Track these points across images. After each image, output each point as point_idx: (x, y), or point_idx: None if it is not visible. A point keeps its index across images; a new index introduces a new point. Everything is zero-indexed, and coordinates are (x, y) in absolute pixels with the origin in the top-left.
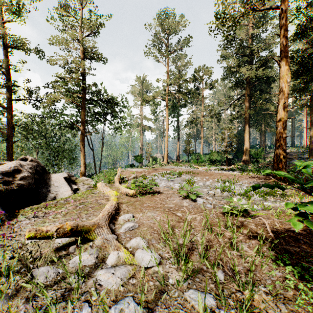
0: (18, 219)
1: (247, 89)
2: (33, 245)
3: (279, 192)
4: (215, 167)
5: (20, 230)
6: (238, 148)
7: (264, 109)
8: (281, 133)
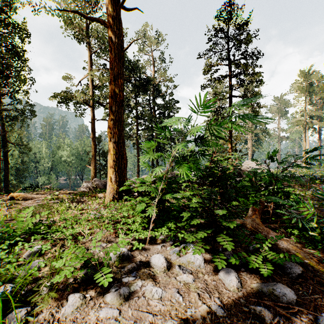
0: None
1: None
2: None
3: None
4: None
5: None
6: None
7: None
8: None
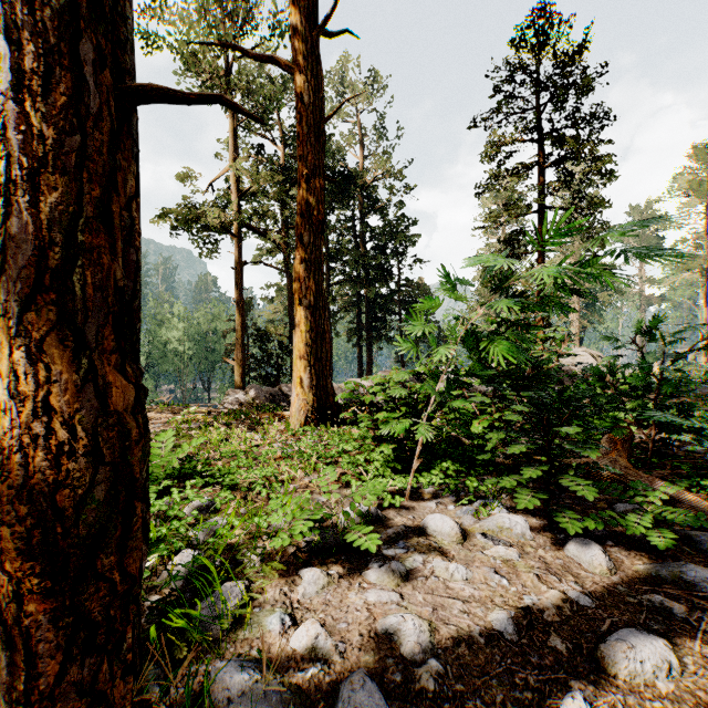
0: None
1: None
2: None
3: None
4: None
5: None
6: None
7: None
8: None
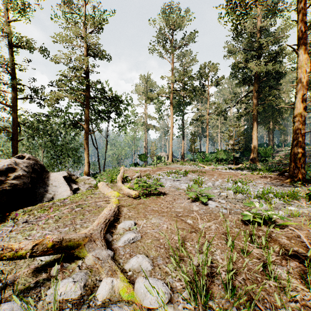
0: (6, 224)
1: (255, 85)
2: (10, 262)
3: (301, 195)
4: (222, 166)
5: (2, 239)
6: (245, 146)
7: (273, 106)
8: (299, 128)
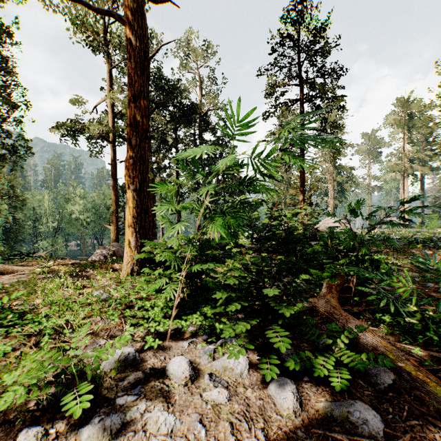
0: None
1: None
2: None
3: None
4: None
5: None
6: None
7: None
8: None
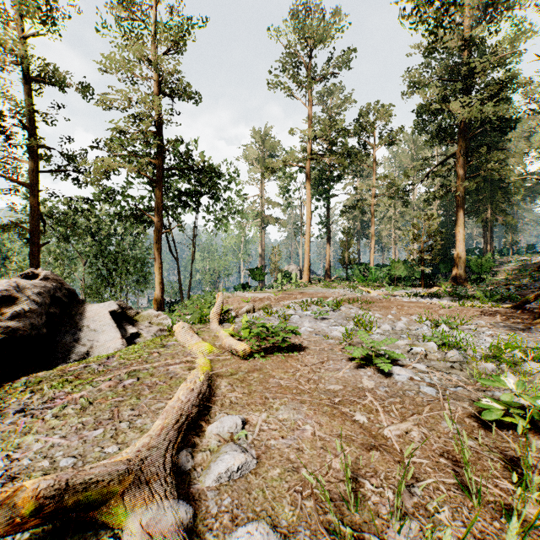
0: None
1: (462, 143)
2: None
3: None
4: (401, 290)
5: None
6: (441, 254)
7: (492, 182)
8: None
